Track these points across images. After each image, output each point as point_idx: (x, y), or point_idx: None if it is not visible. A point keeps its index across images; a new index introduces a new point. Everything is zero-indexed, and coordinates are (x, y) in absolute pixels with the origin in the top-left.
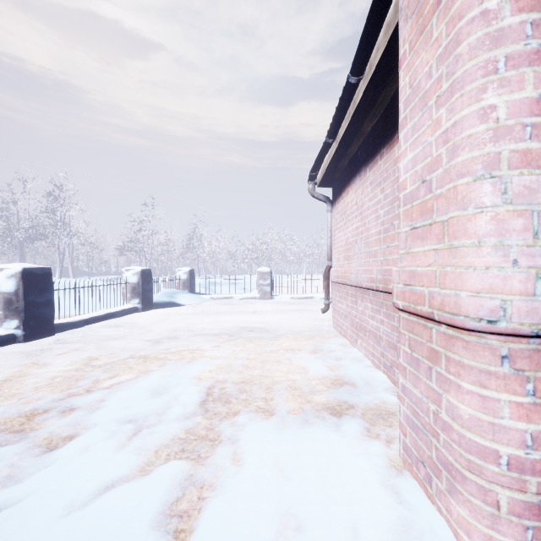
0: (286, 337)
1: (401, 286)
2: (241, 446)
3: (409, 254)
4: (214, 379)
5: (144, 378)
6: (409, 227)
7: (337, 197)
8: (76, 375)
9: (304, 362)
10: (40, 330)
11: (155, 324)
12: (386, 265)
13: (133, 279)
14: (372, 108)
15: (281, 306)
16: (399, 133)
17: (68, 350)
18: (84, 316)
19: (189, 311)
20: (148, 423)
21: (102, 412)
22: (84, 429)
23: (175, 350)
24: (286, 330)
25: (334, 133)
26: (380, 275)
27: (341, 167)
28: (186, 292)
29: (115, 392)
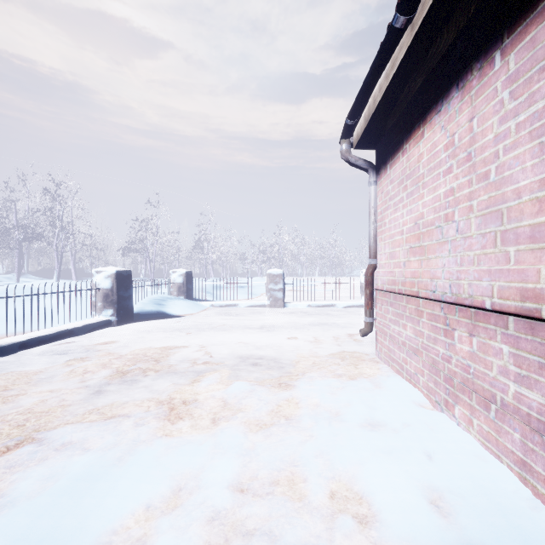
0: (310, 382)
1: None
2: None
3: None
4: None
5: None
6: None
7: (390, 157)
8: None
9: (362, 470)
10: None
11: (121, 347)
12: None
13: (106, 283)
14: None
15: (296, 317)
16: None
17: None
18: (23, 336)
19: (179, 325)
20: None
21: None
22: None
23: (114, 416)
24: (308, 364)
25: None
26: None
27: (404, 100)
28: (181, 299)
29: None
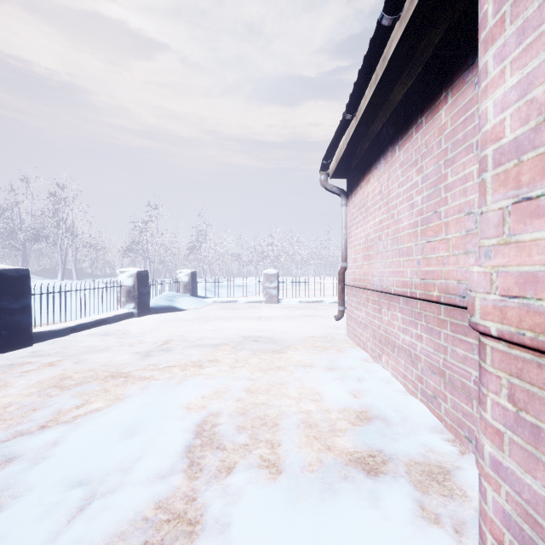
0: (295, 350)
1: (497, 299)
2: (233, 541)
3: (511, 244)
4: (206, 409)
5: (118, 408)
6: (511, 200)
7: (354, 188)
8: (36, 403)
9: (319, 384)
10: (15, 341)
11: (149, 331)
12: (426, 266)
13: (129, 282)
14: (407, 65)
15: (288, 311)
16: (482, 55)
17: (41, 365)
18: (71, 323)
19: (189, 316)
20: (105, 487)
21: (46, 467)
22: (11, 499)
23: (165, 366)
24: (295, 341)
25: (354, 106)
26: (418, 279)
27: (360, 152)
28: (187, 296)
29: (75, 431)
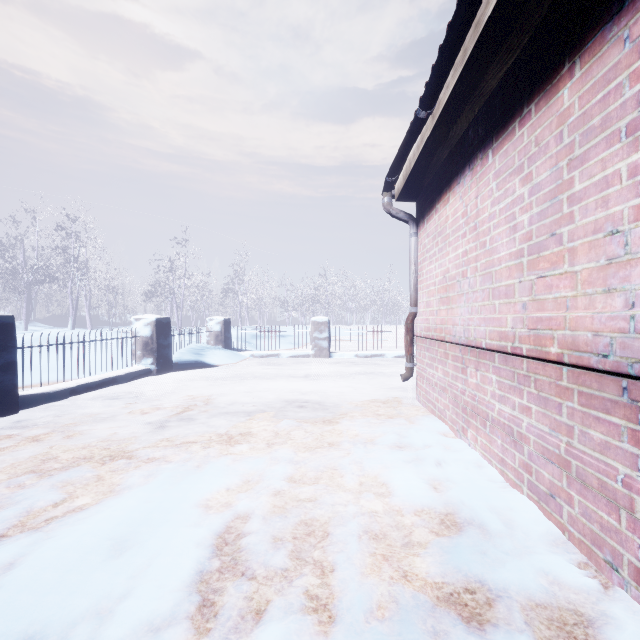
0: (352, 419)
1: None
2: None
3: None
4: (231, 509)
5: (110, 506)
6: None
7: (427, 212)
8: (0, 497)
9: (385, 470)
10: None
11: (168, 394)
12: (537, 311)
13: (145, 331)
14: (510, 32)
15: (342, 367)
16: None
17: (22, 440)
18: (72, 383)
19: (220, 374)
20: None
21: None
22: None
23: (182, 442)
24: (351, 407)
25: (432, 98)
26: (524, 329)
27: (436, 165)
28: (219, 348)
29: (42, 545)
